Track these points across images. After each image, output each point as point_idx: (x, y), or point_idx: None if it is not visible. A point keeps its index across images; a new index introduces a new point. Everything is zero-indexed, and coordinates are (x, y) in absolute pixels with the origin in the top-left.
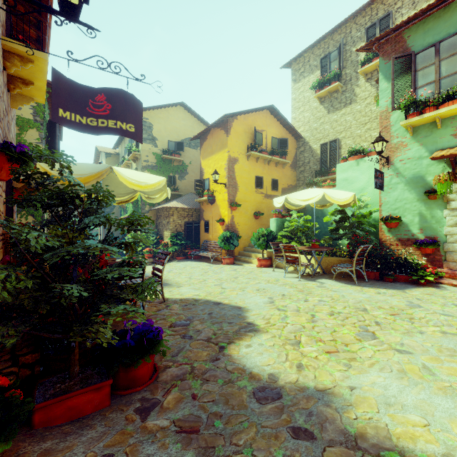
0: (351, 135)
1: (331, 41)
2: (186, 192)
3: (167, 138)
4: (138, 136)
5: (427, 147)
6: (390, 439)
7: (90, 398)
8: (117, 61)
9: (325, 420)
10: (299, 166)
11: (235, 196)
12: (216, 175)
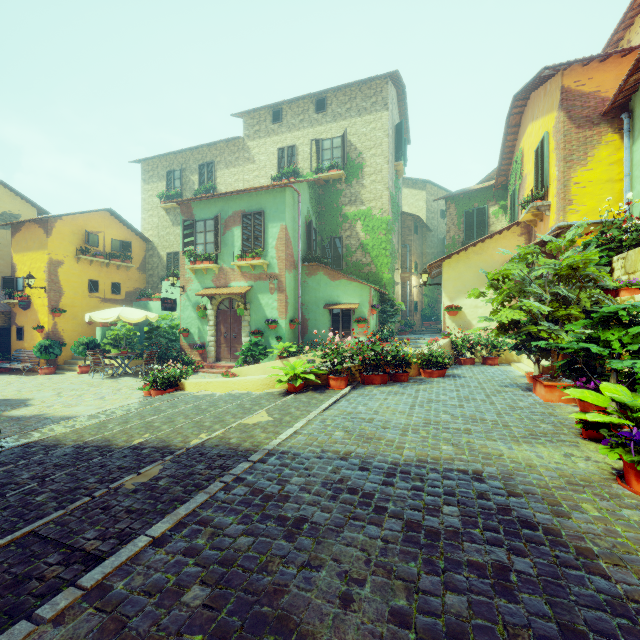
0: None
1: (176, 160)
2: None
3: None
4: None
5: (202, 284)
6: (55, 415)
7: None
8: None
9: (35, 417)
10: (149, 269)
11: (59, 302)
12: (31, 279)
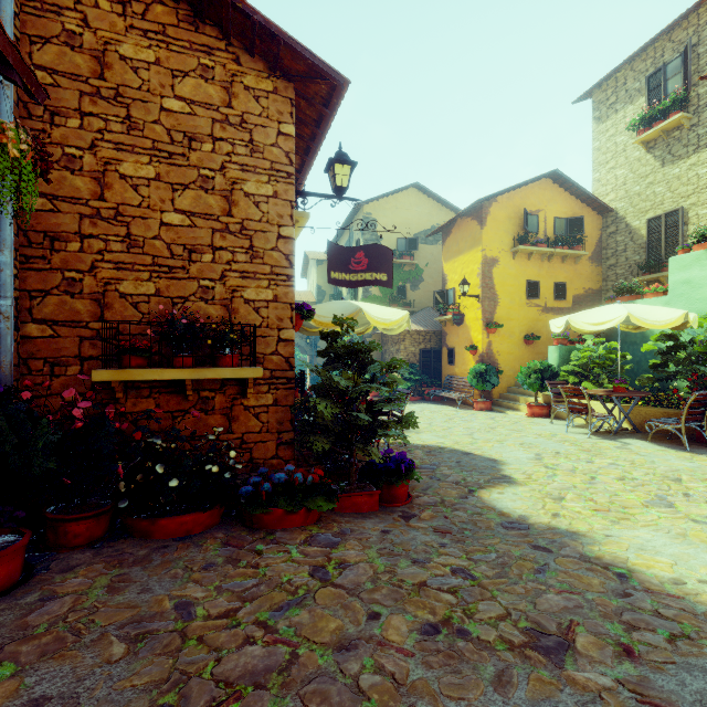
0: None
1: (668, 44)
2: (420, 307)
3: (395, 236)
4: (390, 283)
5: None
6: (625, 564)
7: (366, 500)
8: (373, 220)
9: (567, 546)
10: (606, 258)
11: (493, 313)
12: (465, 285)
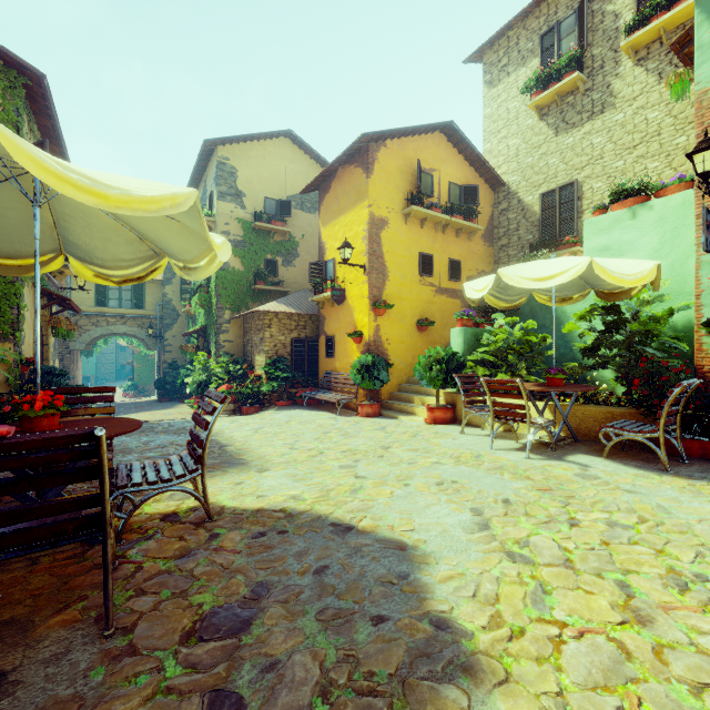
0: (604, 171)
1: None
2: (295, 288)
3: (262, 194)
4: None
5: None
6: None
7: None
8: None
9: None
10: (498, 238)
11: (382, 290)
12: (347, 249)
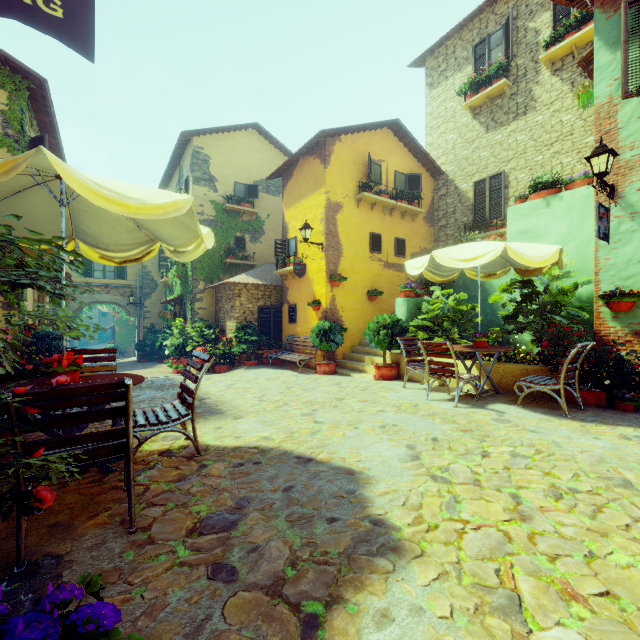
0: (526, 164)
1: (492, 16)
2: (261, 262)
3: (232, 179)
4: (78, 37)
5: None
6: None
7: None
8: None
9: None
10: (438, 219)
11: (337, 264)
12: (307, 229)
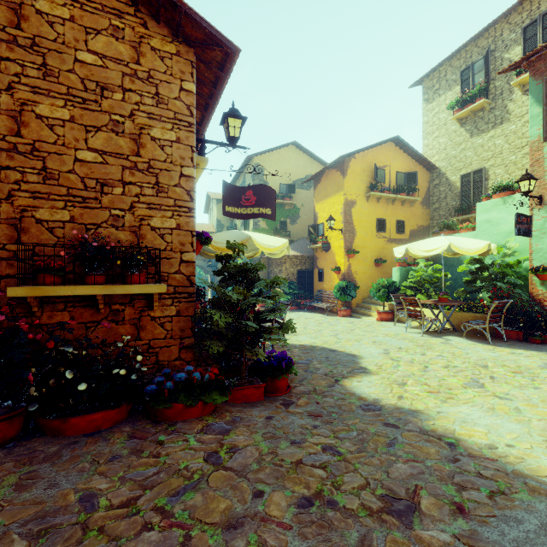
0: (502, 162)
1: (475, 49)
2: (297, 237)
3: (278, 182)
4: (273, 216)
5: None
6: (453, 434)
7: (254, 392)
8: (260, 165)
9: (410, 422)
10: (433, 203)
11: (352, 243)
12: (331, 221)
